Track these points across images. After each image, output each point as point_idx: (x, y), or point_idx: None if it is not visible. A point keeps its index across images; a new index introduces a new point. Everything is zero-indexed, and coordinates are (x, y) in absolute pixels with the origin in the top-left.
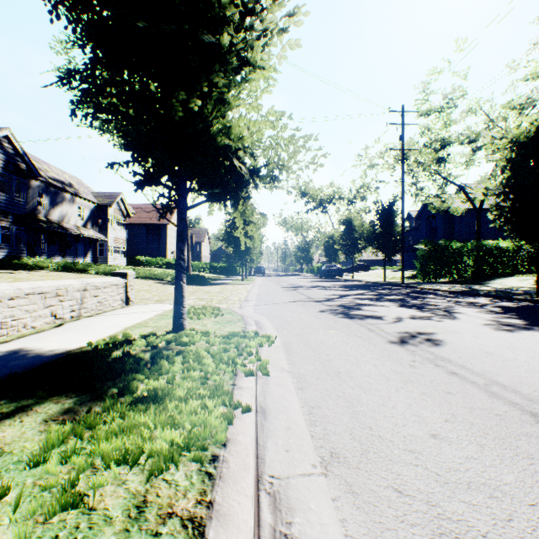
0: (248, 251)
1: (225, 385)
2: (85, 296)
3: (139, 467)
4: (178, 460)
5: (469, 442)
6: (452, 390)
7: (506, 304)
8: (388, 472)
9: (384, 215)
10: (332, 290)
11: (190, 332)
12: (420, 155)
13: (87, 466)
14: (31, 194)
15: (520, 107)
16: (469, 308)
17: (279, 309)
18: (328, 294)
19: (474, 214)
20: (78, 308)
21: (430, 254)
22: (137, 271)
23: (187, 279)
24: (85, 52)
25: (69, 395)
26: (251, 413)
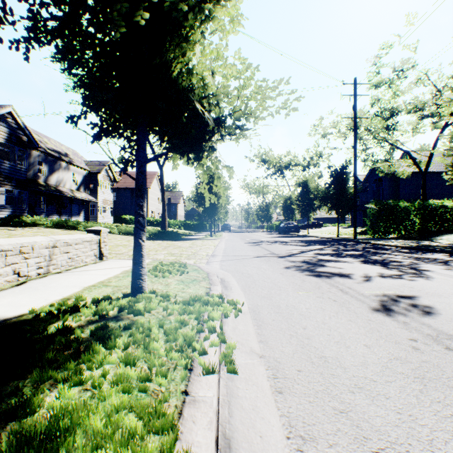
0: (216, 210)
1: (172, 393)
2: (54, 253)
3: None
4: None
5: None
6: None
7: None
8: None
9: (338, 177)
10: (292, 246)
11: (149, 295)
12: (370, 123)
13: None
14: (32, 163)
15: None
16: (434, 265)
17: (244, 265)
18: (290, 249)
19: (418, 177)
20: (46, 265)
21: (380, 213)
22: (119, 228)
23: (162, 235)
24: None
25: None
26: None
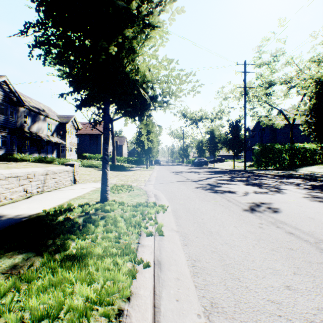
0: (150, 150)
1: (132, 243)
2: (46, 178)
3: (58, 322)
4: (90, 317)
5: (316, 294)
6: (293, 247)
7: (313, 183)
8: (258, 322)
9: (233, 128)
10: (202, 174)
11: (111, 202)
12: (256, 91)
13: (16, 321)
14: (20, 116)
15: (319, 61)
16: (290, 186)
17: (169, 186)
18: (200, 176)
19: (288, 127)
20: (42, 186)
21: (262, 152)
22: (83, 162)
23: (113, 167)
24: (40, 15)
25: (21, 251)
26: (150, 268)
